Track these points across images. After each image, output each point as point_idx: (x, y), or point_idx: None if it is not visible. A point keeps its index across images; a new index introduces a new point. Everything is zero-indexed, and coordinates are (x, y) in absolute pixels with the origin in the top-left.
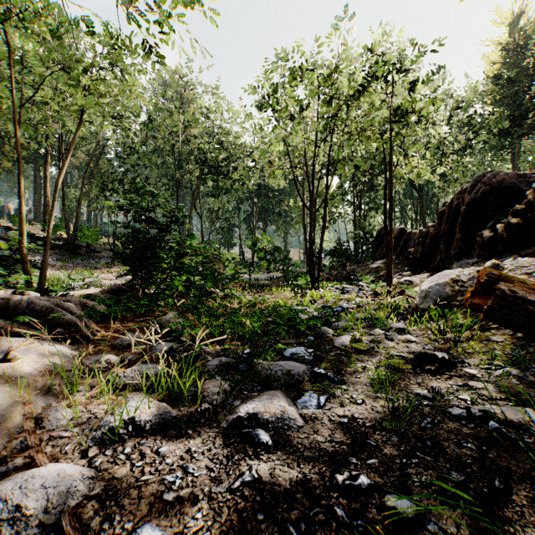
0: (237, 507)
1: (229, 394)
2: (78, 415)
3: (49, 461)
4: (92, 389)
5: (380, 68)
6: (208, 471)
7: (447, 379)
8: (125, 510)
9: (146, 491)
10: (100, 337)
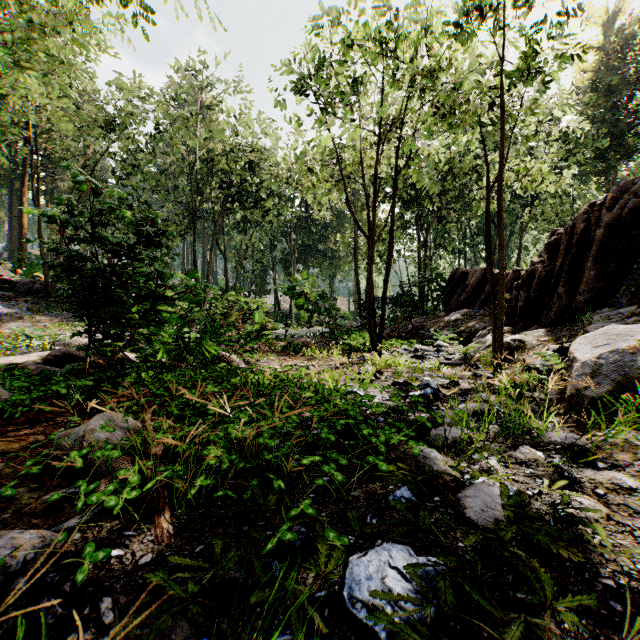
0: None
1: None
2: None
3: None
4: None
5: None
6: None
7: None
8: None
9: None
10: None
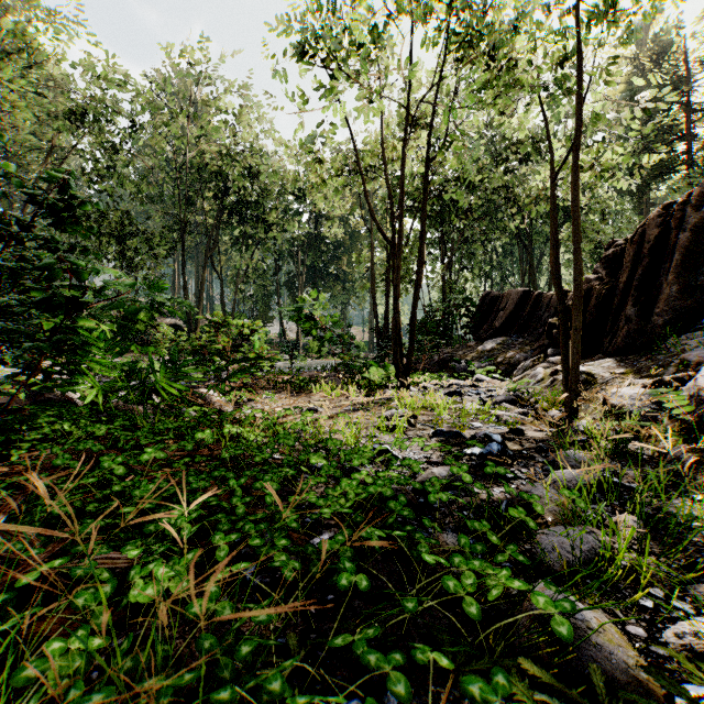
0: None
1: None
2: None
3: None
4: None
5: None
6: None
7: None
8: None
9: None
10: None
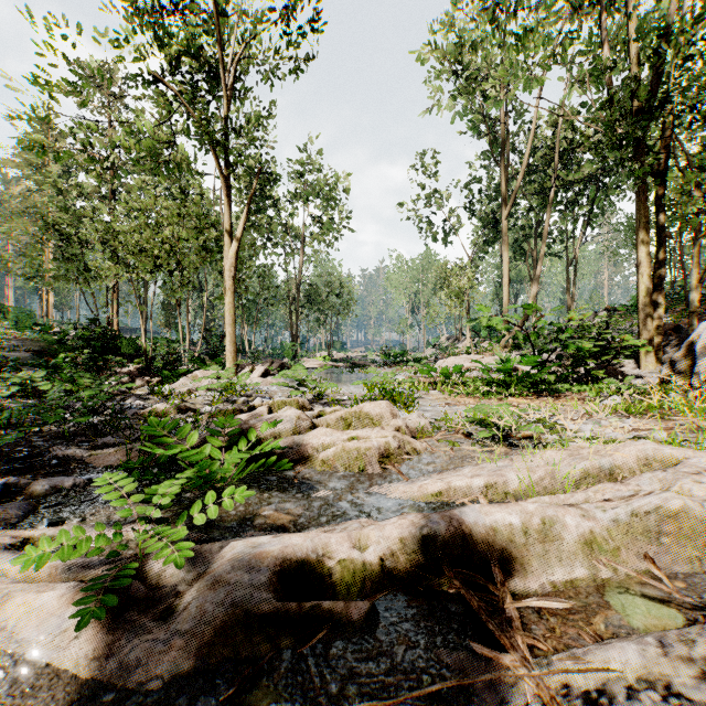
0: None
1: None
2: None
3: None
4: None
5: None
6: None
7: None
8: None
9: None
10: None
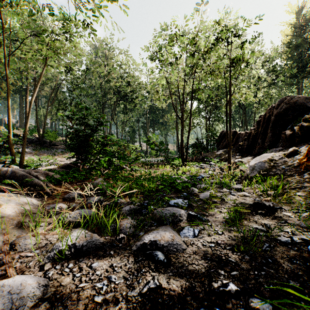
0: (146, 307)
1: (136, 228)
2: (40, 241)
3: (18, 272)
4: (49, 224)
5: (224, 34)
6: (125, 280)
7: (273, 218)
8: (68, 309)
9: (83, 294)
10: (56, 193)
